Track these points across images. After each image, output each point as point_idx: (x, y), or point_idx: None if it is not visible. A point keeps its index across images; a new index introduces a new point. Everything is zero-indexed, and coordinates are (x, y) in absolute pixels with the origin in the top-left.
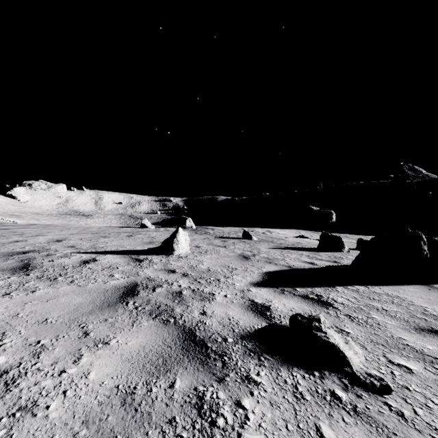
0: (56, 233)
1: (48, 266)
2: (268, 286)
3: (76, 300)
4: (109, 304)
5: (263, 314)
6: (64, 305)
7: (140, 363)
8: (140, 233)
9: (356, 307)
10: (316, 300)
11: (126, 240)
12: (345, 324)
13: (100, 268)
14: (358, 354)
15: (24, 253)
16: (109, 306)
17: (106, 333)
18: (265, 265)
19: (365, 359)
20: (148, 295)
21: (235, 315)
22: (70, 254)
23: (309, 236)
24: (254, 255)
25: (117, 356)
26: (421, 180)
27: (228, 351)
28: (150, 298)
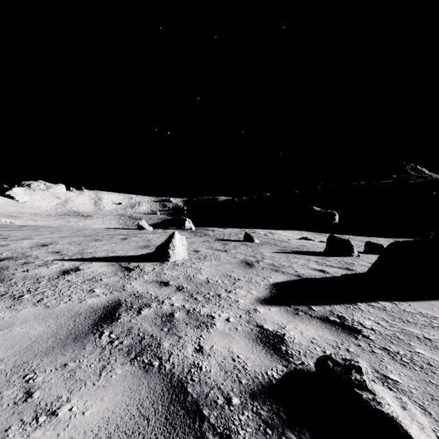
0: (45, 235)
1: (18, 278)
2: (278, 303)
3: (34, 331)
4: (76, 336)
5: (277, 349)
6: (16, 339)
7: None
8: (136, 235)
9: (392, 335)
10: (339, 325)
11: (119, 244)
12: (387, 366)
13: (81, 280)
14: (425, 428)
15: None
16: (75, 339)
17: (58, 392)
18: (272, 274)
19: (437, 438)
20: (131, 321)
21: (240, 351)
22: (51, 261)
23: (312, 238)
24: (258, 261)
25: None
26: (424, 180)
27: (234, 425)
28: (133, 325)
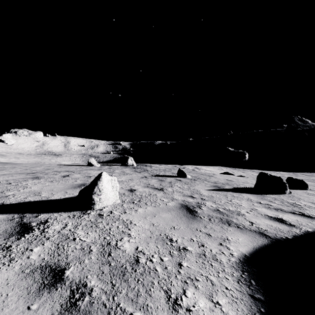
0: None
1: None
2: None
3: None
4: None
5: None
6: None
7: None
8: (81, 171)
9: None
10: None
11: (54, 182)
12: None
13: None
14: None
15: None
16: None
17: None
18: (226, 231)
19: None
20: None
21: None
22: None
23: (231, 172)
24: (200, 205)
25: None
26: (309, 128)
27: None
28: None
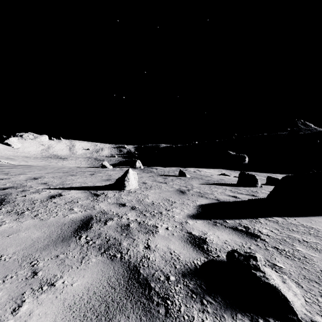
0: (35, 172)
1: (19, 201)
2: (202, 218)
3: (34, 235)
4: (63, 238)
5: (201, 247)
6: (22, 240)
7: (81, 311)
8: (101, 172)
9: (281, 239)
10: (245, 232)
11: (88, 178)
12: (276, 258)
13: (63, 202)
14: (297, 295)
15: (4, 189)
16: (63, 240)
17: (54, 272)
18: (198, 198)
19: (305, 301)
20: (100, 229)
21: (175, 248)
22: (41, 190)
23: (229, 174)
24: (189, 190)
25: (59, 302)
26: (311, 132)
27: (171, 292)
28: (101, 232)
